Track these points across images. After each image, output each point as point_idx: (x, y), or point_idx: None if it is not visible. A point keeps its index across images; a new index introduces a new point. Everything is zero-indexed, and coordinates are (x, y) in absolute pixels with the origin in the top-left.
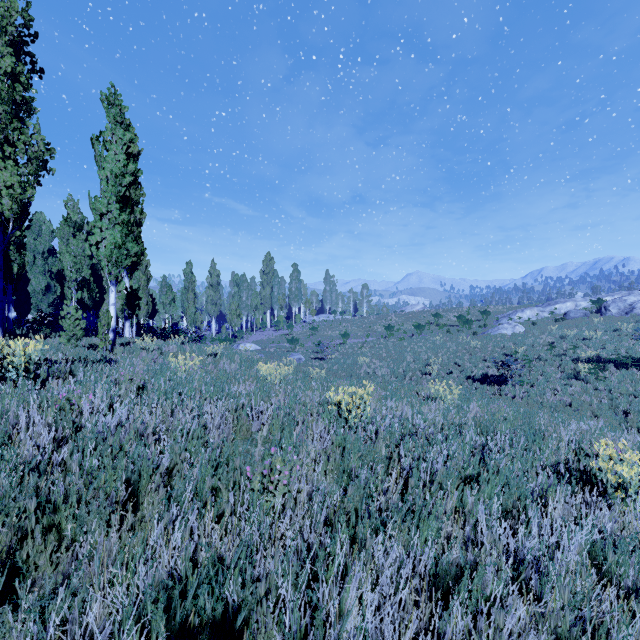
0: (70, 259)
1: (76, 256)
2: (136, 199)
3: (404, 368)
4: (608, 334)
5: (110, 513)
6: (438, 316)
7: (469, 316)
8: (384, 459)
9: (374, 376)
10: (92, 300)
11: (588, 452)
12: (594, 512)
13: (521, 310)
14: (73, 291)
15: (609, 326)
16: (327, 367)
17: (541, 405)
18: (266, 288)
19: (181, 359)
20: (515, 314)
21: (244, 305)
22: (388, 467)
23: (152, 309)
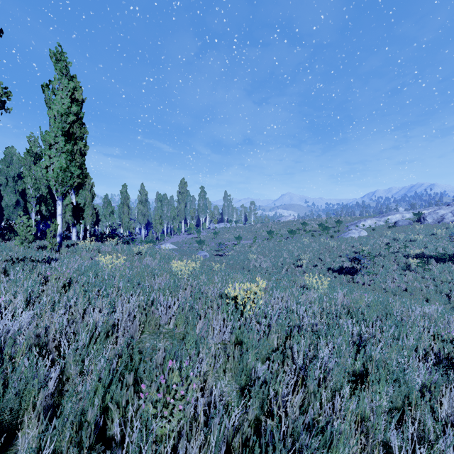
0: (30, 181)
1: (36, 179)
2: (81, 135)
3: (282, 262)
4: (428, 237)
5: None
6: (305, 224)
7: (327, 224)
8: (278, 355)
9: (260, 268)
10: (48, 212)
11: (444, 337)
12: None
13: (364, 220)
14: (33, 205)
15: (427, 231)
16: (225, 261)
17: (384, 290)
18: (181, 204)
19: (108, 258)
20: (360, 223)
21: (165, 216)
22: (282, 362)
23: (96, 219)
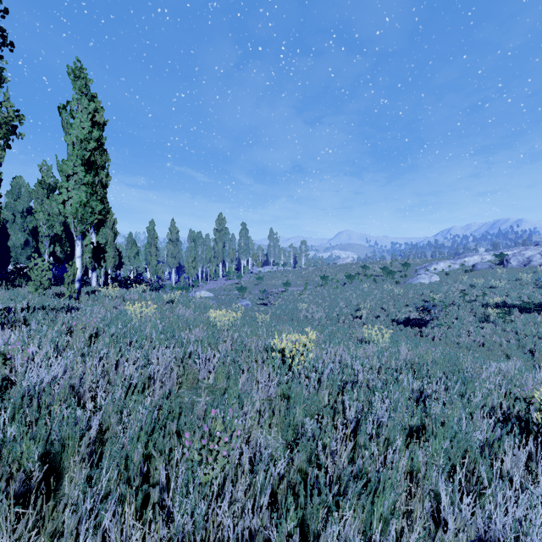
0: (43, 217)
1: (50, 214)
2: (102, 164)
3: (338, 312)
4: (511, 283)
5: (19, 497)
6: (366, 268)
7: (392, 268)
8: (329, 410)
9: (312, 319)
10: (64, 253)
11: (517, 395)
12: (536, 461)
13: (436, 262)
14: (46, 245)
15: (511, 276)
16: (271, 312)
17: (457, 345)
18: (219, 243)
19: (137, 307)
20: (431, 266)
21: (200, 258)
22: (332, 418)
23: (119, 261)
